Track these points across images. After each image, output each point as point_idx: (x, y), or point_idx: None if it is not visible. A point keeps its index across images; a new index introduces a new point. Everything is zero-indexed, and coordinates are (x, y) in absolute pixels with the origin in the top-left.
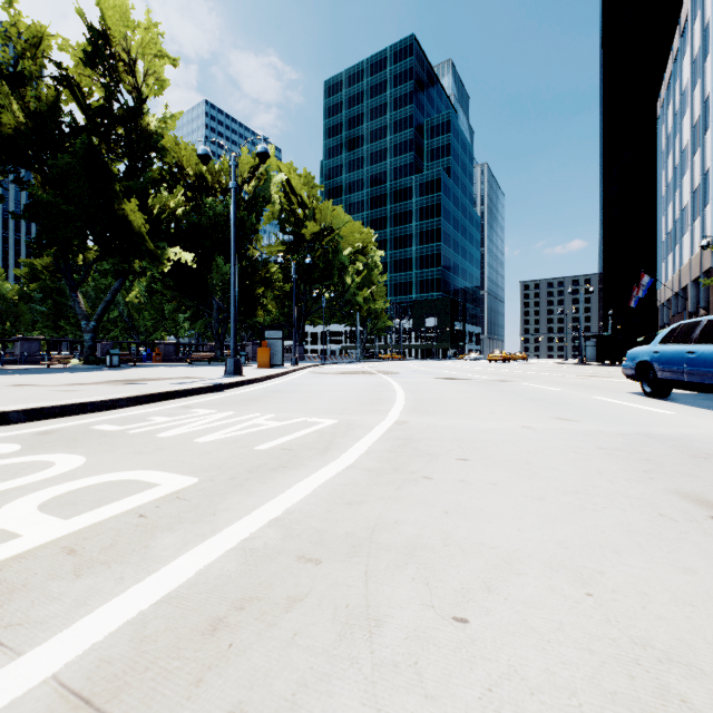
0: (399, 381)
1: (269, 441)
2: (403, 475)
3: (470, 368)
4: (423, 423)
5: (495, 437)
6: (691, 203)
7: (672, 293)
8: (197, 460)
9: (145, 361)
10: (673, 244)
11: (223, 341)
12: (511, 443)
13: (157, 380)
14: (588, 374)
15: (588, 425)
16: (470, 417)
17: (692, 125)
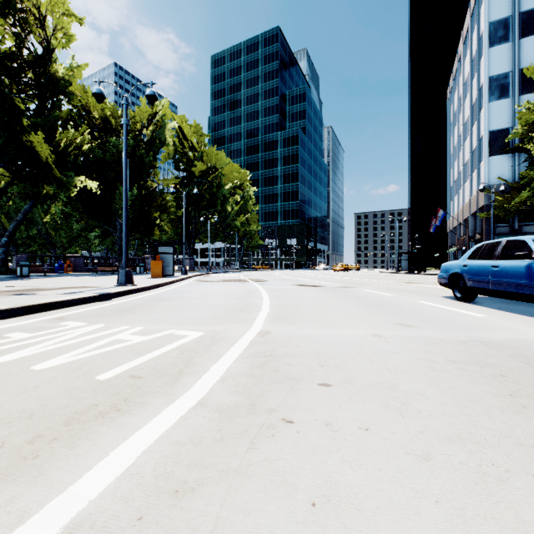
0: (266, 288)
1: (119, 365)
2: (260, 417)
3: (321, 276)
4: (285, 334)
5: (352, 349)
6: (470, 160)
7: (457, 223)
8: (10, 403)
9: (57, 271)
10: (458, 189)
11: None
12: (369, 358)
13: (50, 290)
14: (406, 281)
15: (428, 331)
16: (326, 324)
17: (471, 105)
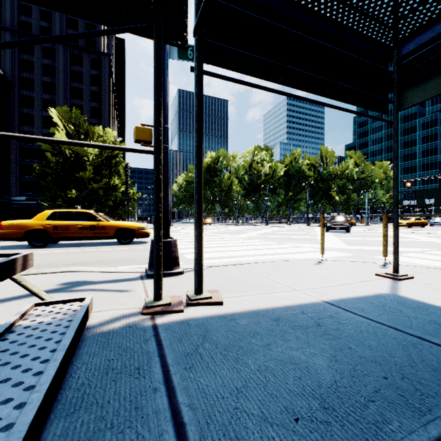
0: None
1: None
2: None
3: None
4: None
5: None
6: None
7: None
8: None
9: None
10: None
11: None
12: None
13: None
14: None
15: None
16: None
17: None
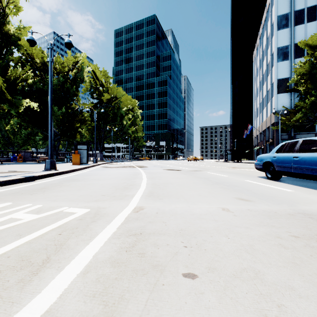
0: (146, 172)
1: None
2: None
3: (180, 164)
4: (154, 209)
5: (209, 225)
6: (266, 96)
7: (259, 133)
8: None
9: (12, 161)
10: (259, 113)
11: (57, 150)
12: (225, 235)
13: None
14: (232, 167)
15: (261, 204)
16: (186, 200)
17: (267, 64)
